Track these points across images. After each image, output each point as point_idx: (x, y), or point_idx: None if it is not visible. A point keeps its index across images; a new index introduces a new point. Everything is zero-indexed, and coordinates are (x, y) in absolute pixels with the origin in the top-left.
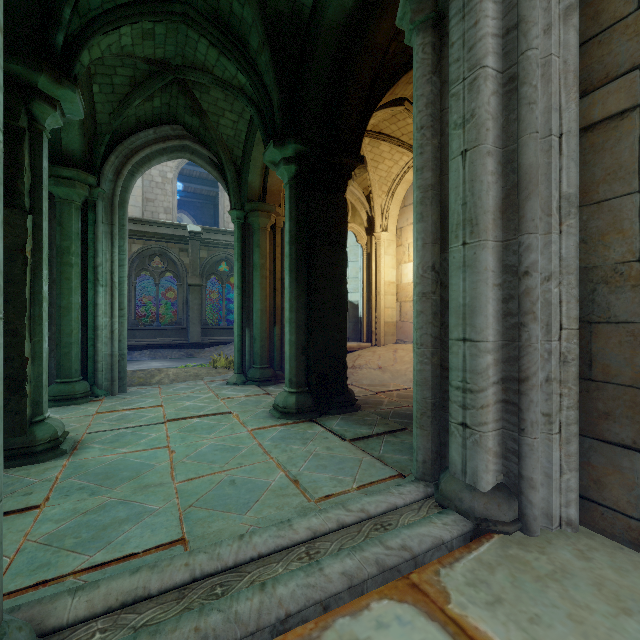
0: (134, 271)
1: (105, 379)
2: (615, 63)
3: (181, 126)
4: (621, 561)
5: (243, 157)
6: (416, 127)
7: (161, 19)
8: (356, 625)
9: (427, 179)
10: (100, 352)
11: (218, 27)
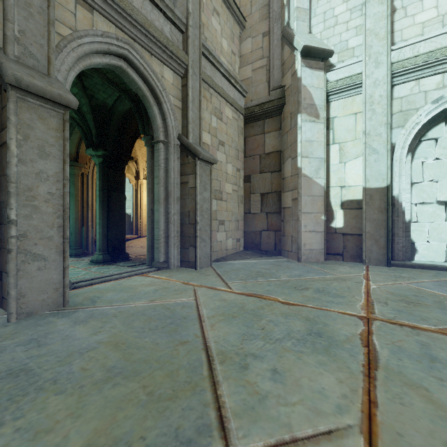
0: None
1: None
2: (186, 172)
3: None
4: (184, 269)
5: None
6: (147, 172)
7: None
8: (130, 278)
9: (150, 186)
10: None
11: None
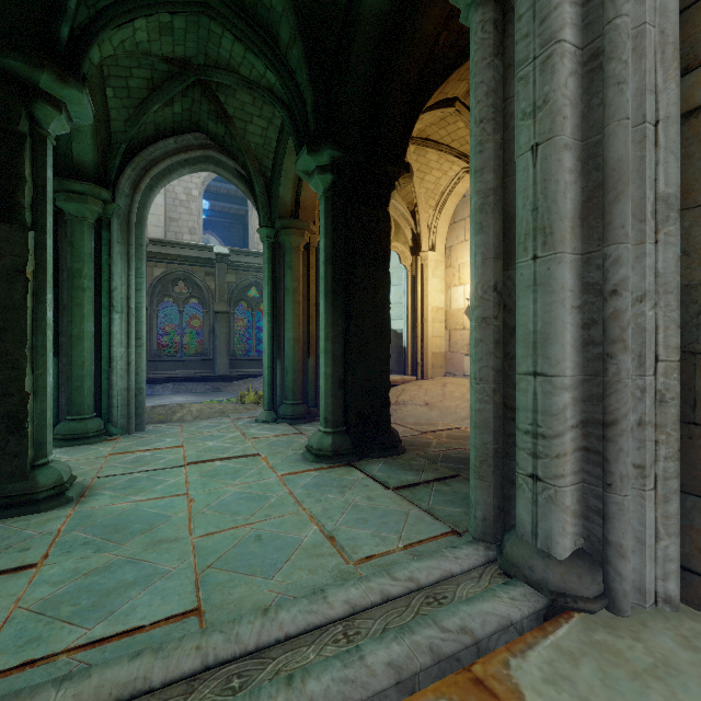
0: (156, 297)
1: (121, 416)
2: None
3: (205, 134)
4: None
5: (273, 168)
6: (474, 120)
7: (180, 10)
8: None
9: (488, 182)
10: (115, 386)
11: (244, 18)
